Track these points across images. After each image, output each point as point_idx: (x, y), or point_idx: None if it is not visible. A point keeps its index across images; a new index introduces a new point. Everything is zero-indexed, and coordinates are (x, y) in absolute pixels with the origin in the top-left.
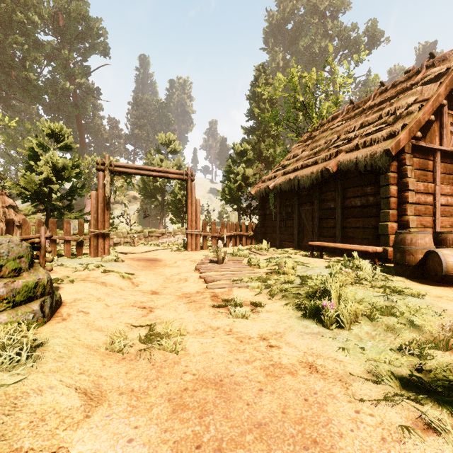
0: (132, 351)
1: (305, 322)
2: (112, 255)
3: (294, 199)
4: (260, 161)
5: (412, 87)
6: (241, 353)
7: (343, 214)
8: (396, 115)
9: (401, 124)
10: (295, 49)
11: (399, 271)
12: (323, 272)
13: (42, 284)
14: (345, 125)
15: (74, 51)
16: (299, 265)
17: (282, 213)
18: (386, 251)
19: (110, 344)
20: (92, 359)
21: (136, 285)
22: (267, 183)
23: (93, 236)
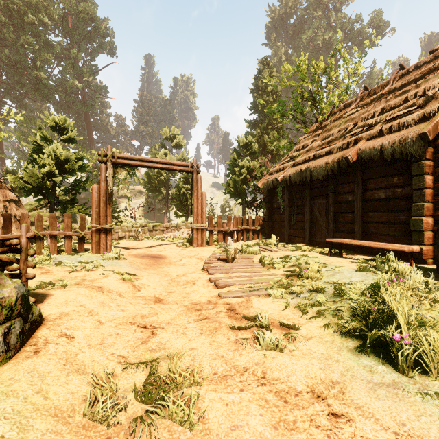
0: (122, 420)
1: (365, 360)
2: (113, 252)
3: (305, 191)
4: (263, 154)
5: None
6: (292, 432)
7: (364, 208)
8: (427, 96)
9: (437, 104)
10: (297, 43)
11: None
12: (356, 277)
13: (6, 305)
14: (362, 112)
15: (83, 51)
16: (323, 267)
17: (292, 206)
18: (420, 250)
19: (90, 406)
20: None
21: (138, 289)
22: (275, 175)
23: (95, 231)
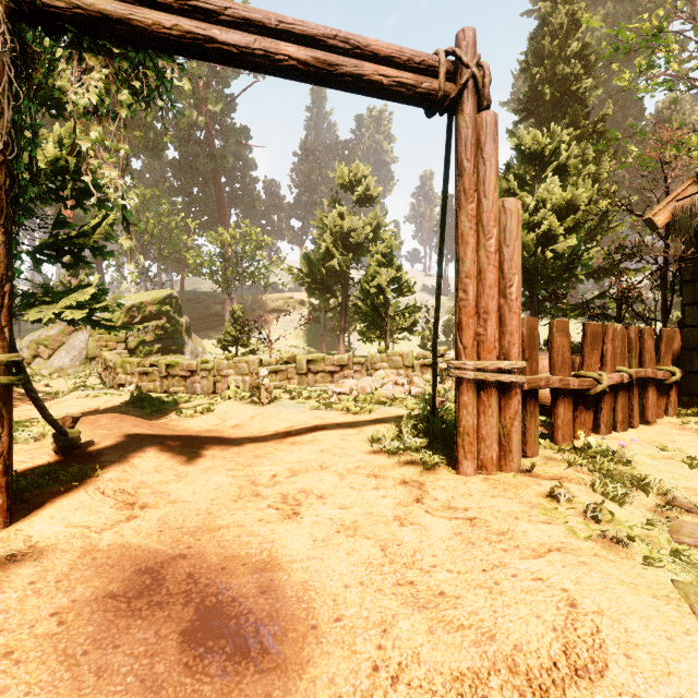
0: None
1: None
2: None
3: None
4: None
5: None
6: None
7: None
8: None
9: None
10: None
11: None
12: None
13: None
14: None
15: (213, 76)
16: None
17: None
18: None
19: None
20: None
21: None
22: None
23: None
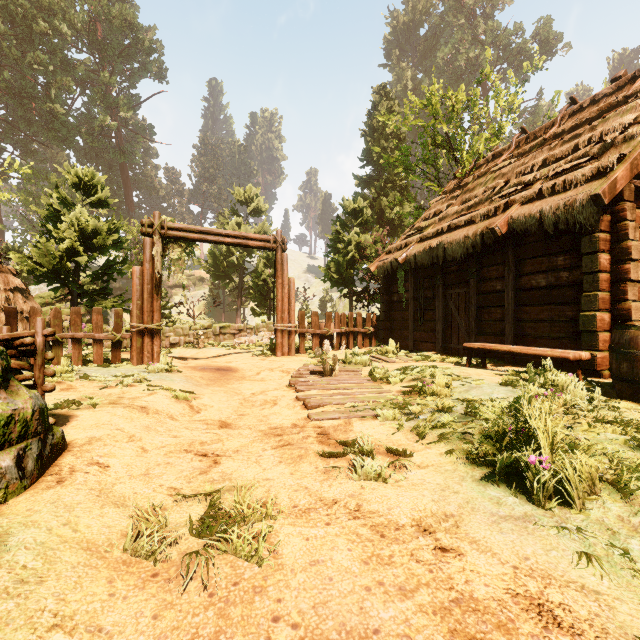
0: (174, 556)
1: (493, 491)
2: (162, 362)
3: (436, 277)
4: (380, 224)
5: (626, 101)
6: (385, 567)
7: (517, 300)
8: (605, 143)
9: (617, 154)
10: (430, 63)
11: (626, 392)
12: (498, 393)
13: (21, 419)
14: (516, 164)
15: (118, 74)
16: (455, 381)
17: (418, 299)
18: (593, 358)
19: (132, 539)
20: (89, 582)
21: (197, 411)
22: (395, 255)
23: (136, 333)
